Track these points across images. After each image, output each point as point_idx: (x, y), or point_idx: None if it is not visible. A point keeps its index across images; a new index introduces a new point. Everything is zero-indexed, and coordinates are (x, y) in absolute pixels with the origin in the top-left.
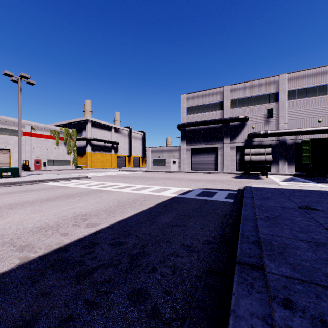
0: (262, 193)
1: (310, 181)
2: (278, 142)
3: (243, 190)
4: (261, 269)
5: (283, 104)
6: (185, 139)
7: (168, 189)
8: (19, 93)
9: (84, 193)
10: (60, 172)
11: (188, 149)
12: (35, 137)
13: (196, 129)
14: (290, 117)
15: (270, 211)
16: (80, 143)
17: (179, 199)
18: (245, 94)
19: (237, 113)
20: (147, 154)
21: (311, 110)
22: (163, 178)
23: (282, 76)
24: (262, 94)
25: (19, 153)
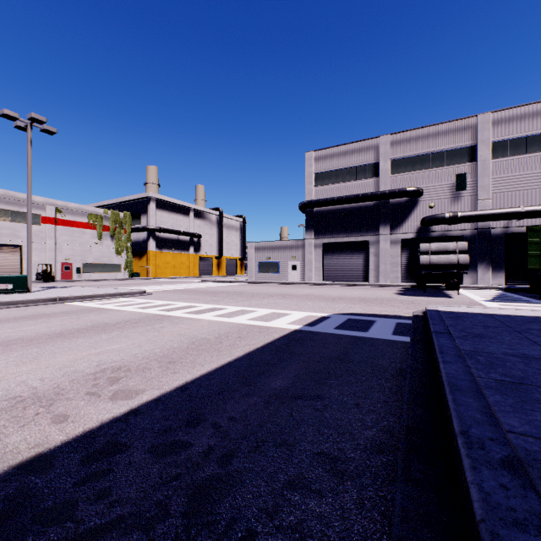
0: (466, 325)
1: (540, 301)
2: (476, 232)
3: (423, 318)
4: None
5: (484, 165)
6: (313, 227)
7: (284, 316)
8: (29, 148)
9: (130, 322)
10: (102, 285)
11: (318, 245)
12: (62, 225)
13: (331, 210)
14: (497, 187)
15: (500, 368)
16: (137, 236)
17: (304, 335)
18: (417, 148)
19: (403, 182)
20: (249, 253)
21: (536, 175)
22: (275, 295)
23: (482, 116)
24: (446, 149)
25: (28, 251)
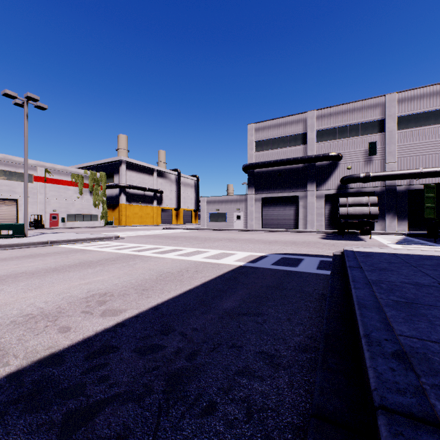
0: (374, 262)
1: (434, 244)
2: (384, 189)
3: (341, 257)
4: (437, 428)
5: (391, 135)
6: (254, 185)
7: (231, 255)
8: (25, 121)
9: (110, 260)
10: (83, 231)
11: (257, 199)
12: (50, 183)
13: (268, 171)
14: (401, 153)
15: (398, 292)
16: (111, 192)
17: (247, 270)
18: (338, 121)
19: (326, 149)
20: (202, 205)
21: (432, 143)
22: (223, 239)
23: (389, 96)
24: (361, 122)
25: (24, 204)
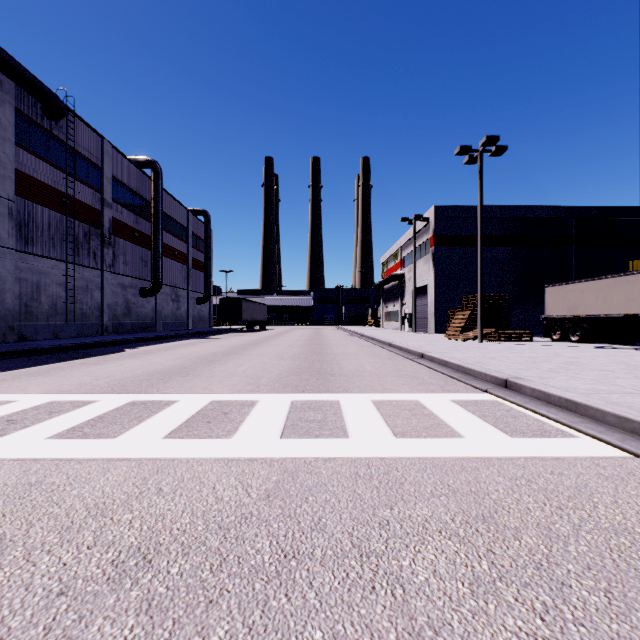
0: None
1: None
2: None
3: None
4: None
5: None
6: None
7: None
8: None
9: (155, 379)
10: None
11: None
12: None
13: None
14: None
15: None
16: None
17: None
18: None
19: None
20: None
21: None
22: None
23: None
24: None
25: None
